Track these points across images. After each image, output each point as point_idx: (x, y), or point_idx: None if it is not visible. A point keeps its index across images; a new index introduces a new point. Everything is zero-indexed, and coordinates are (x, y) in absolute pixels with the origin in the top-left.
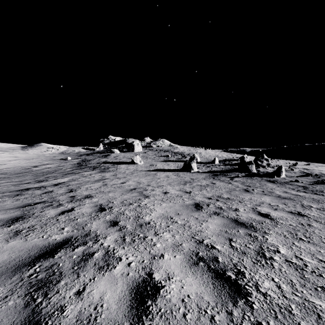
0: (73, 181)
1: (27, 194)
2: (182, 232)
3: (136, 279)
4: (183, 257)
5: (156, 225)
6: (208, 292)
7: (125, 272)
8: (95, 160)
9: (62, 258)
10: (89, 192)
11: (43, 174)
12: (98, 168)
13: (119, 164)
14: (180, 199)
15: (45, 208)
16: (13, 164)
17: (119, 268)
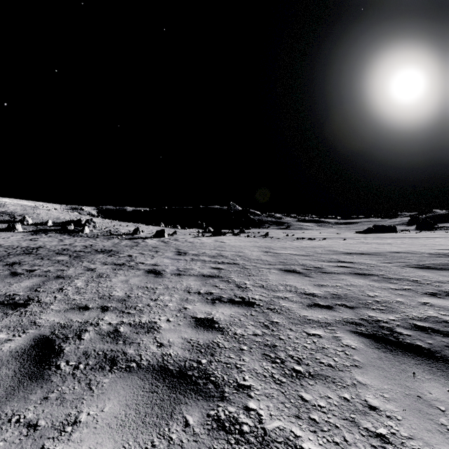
0: None
1: None
2: None
3: None
4: None
5: None
6: None
7: None
8: None
9: None
10: None
11: None
12: None
13: None
14: None
15: None
16: None
17: None
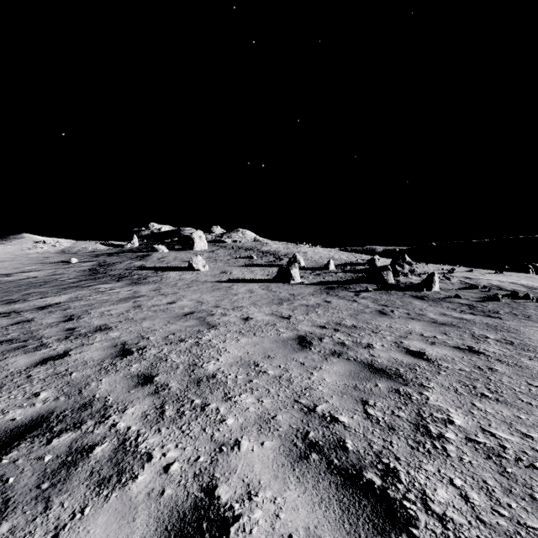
0: (77, 300)
1: None
2: (276, 392)
3: (179, 503)
4: (279, 445)
5: (227, 379)
6: (332, 523)
7: (155, 489)
8: (122, 264)
9: (19, 462)
10: (105, 320)
11: (20, 289)
12: (127, 278)
13: (166, 271)
14: (272, 329)
15: (10, 354)
16: None
17: (143, 479)
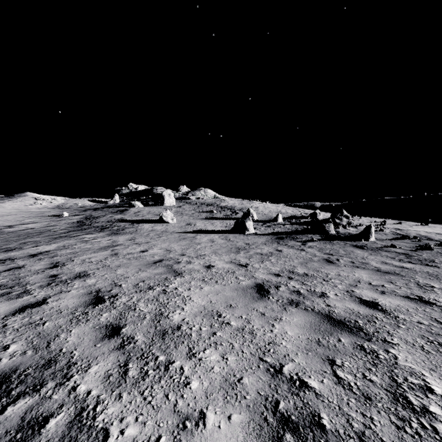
0: (64, 248)
1: None
2: (240, 348)
3: None
4: (247, 420)
5: (191, 331)
6: None
7: None
8: (105, 217)
9: None
10: (85, 267)
11: (18, 238)
12: (108, 229)
13: (141, 223)
14: (232, 277)
15: None
16: None
17: None
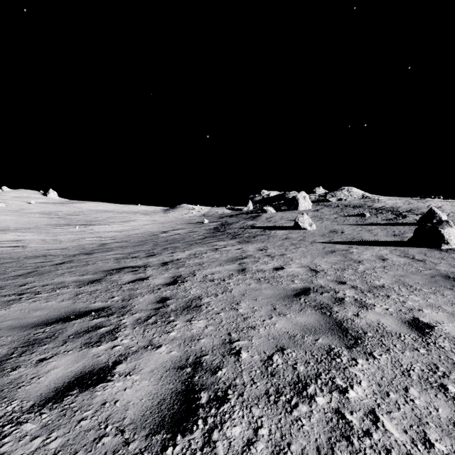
0: (194, 257)
1: (108, 281)
2: None
3: None
4: None
5: None
6: None
7: None
8: (238, 224)
9: None
10: (203, 288)
11: (165, 243)
12: (239, 236)
13: (273, 230)
14: None
15: (68, 344)
16: (145, 229)
17: None
